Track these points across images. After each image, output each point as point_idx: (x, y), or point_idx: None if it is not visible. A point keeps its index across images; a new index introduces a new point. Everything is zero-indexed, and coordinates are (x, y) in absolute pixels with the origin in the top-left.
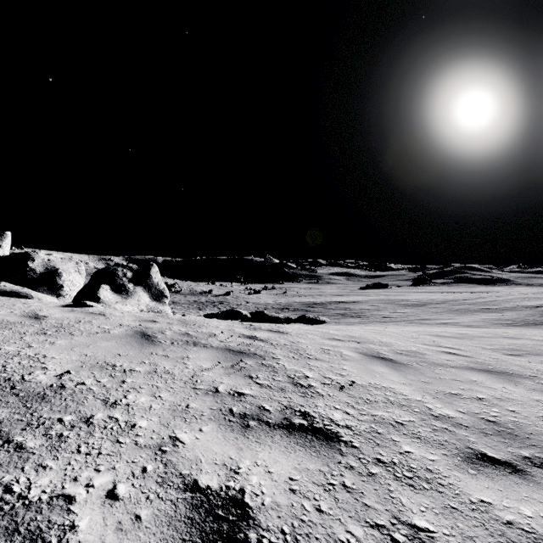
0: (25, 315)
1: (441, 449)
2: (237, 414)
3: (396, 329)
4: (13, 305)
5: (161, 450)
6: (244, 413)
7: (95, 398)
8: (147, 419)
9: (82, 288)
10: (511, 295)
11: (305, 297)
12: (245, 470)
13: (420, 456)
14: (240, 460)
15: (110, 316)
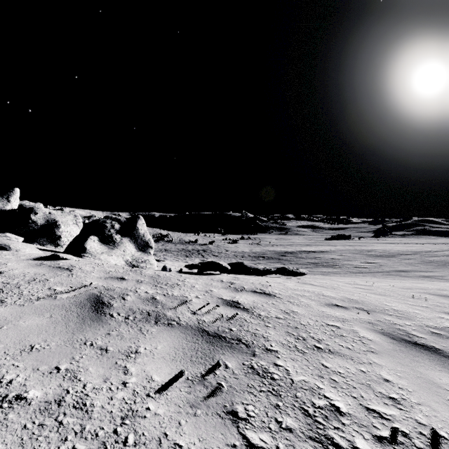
0: None
1: None
2: None
3: (382, 284)
4: None
5: None
6: None
7: None
8: None
9: (73, 239)
10: None
11: (277, 246)
12: None
13: None
14: None
15: (76, 272)
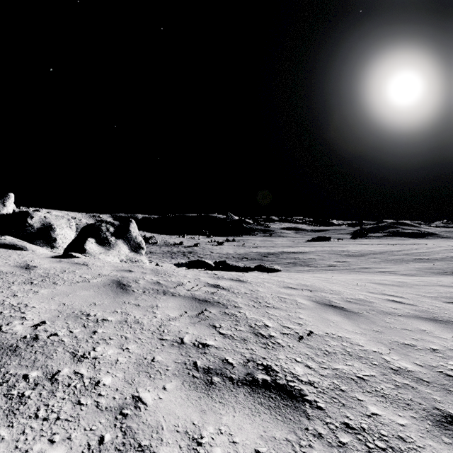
0: (17, 265)
1: (408, 410)
2: (201, 368)
3: (341, 277)
4: (9, 256)
5: (122, 414)
6: (208, 367)
7: (64, 350)
8: (111, 375)
9: (72, 241)
10: (439, 247)
11: (261, 248)
12: (208, 440)
13: (388, 420)
14: (203, 426)
15: (92, 266)
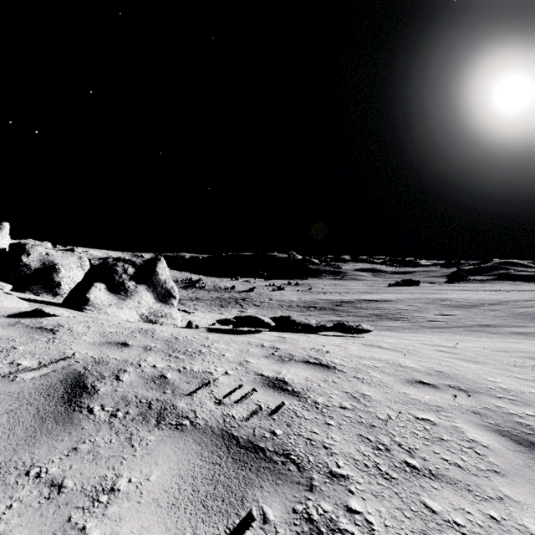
0: None
1: None
2: None
3: (468, 344)
4: None
5: None
6: None
7: None
8: None
9: (74, 287)
10: None
11: (331, 294)
12: None
13: None
14: None
15: (61, 335)
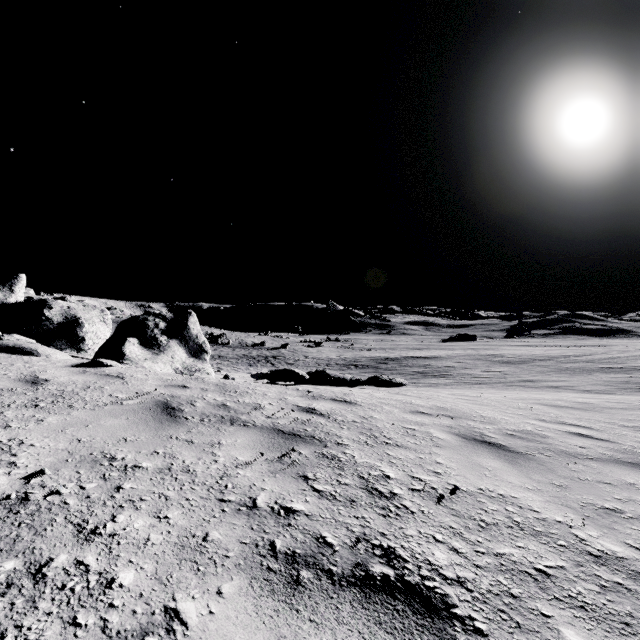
0: (20, 378)
1: (629, 636)
2: (282, 554)
3: (494, 395)
4: (12, 364)
5: None
6: (293, 552)
7: (66, 521)
8: (135, 567)
9: (105, 342)
10: (637, 351)
11: (376, 351)
12: None
13: None
14: None
15: (130, 380)
